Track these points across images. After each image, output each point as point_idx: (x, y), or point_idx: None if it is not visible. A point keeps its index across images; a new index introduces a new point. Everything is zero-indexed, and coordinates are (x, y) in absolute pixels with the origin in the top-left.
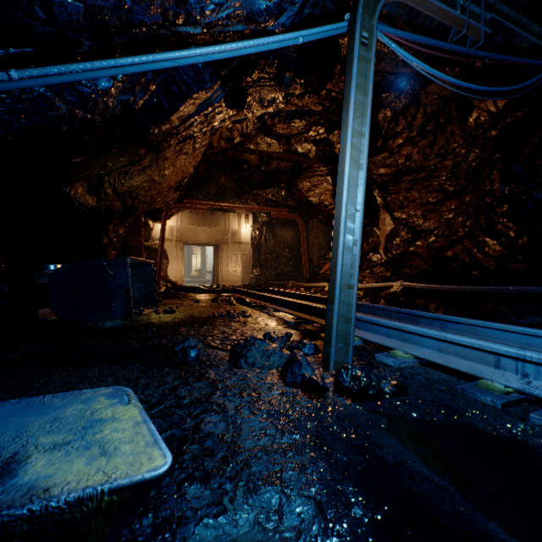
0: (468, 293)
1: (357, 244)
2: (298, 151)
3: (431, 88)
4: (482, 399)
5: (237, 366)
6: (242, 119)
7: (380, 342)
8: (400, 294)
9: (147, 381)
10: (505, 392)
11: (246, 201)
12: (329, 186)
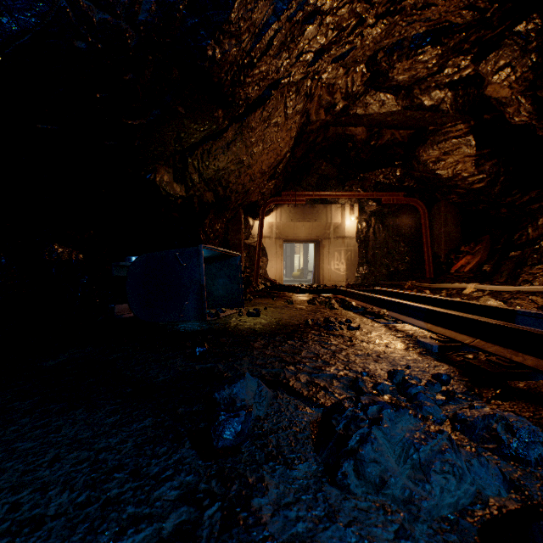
0: None
1: None
2: (424, 104)
3: None
4: None
5: (335, 481)
6: (346, 52)
7: None
8: None
9: (120, 491)
10: None
11: (351, 188)
12: (470, 150)
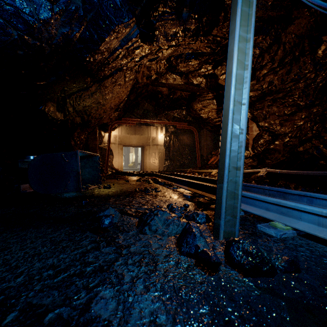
0: (318, 176)
1: (243, 132)
2: (193, 83)
3: (290, 29)
4: None
5: (142, 232)
6: (155, 58)
7: (260, 214)
8: (266, 177)
9: (67, 244)
10: None
11: (161, 118)
12: (214, 106)
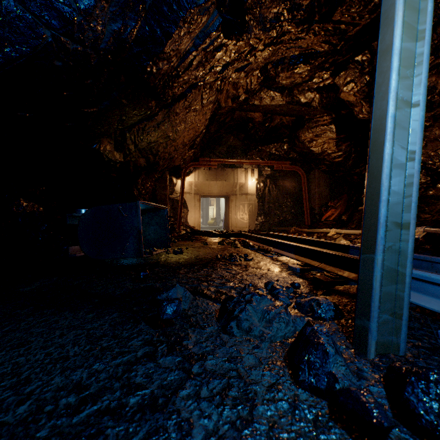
0: None
1: (415, 157)
2: (301, 101)
3: None
4: None
5: (226, 331)
6: (245, 66)
7: (439, 310)
8: (424, 241)
9: (109, 344)
10: None
11: (252, 156)
12: (333, 135)
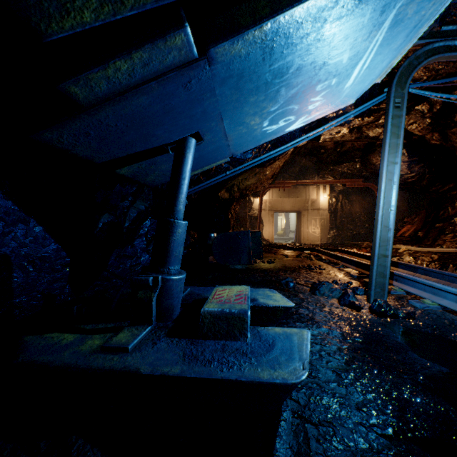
0: None
1: (391, 230)
2: (369, 135)
3: None
4: None
5: (314, 294)
6: None
7: (416, 294)
8: None
9: None
10: None
11: (323, 175)
12: (404, 158)
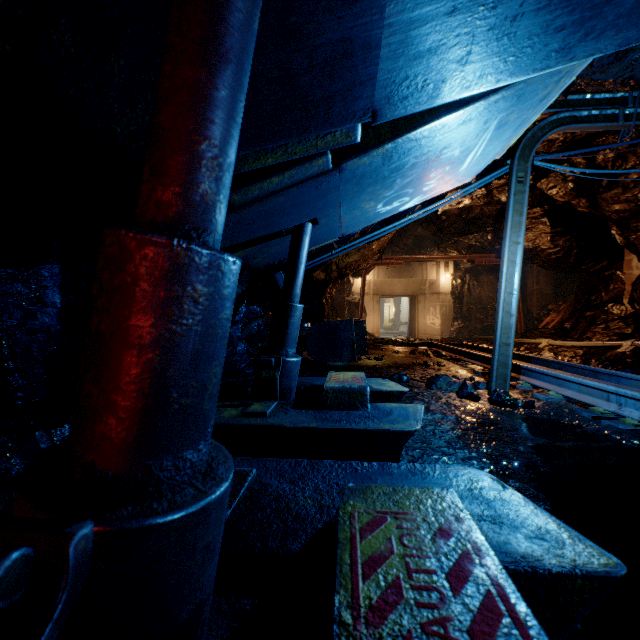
0: None
1: (513, 316)
2: (501, 200)
3: None
4: (583, 415)
5: (430, 388)
6: None
7: (542, 386)
8: (629, 355)
9: None
10: (601, 412)
11: (445, 249)
12: (546, 228)
